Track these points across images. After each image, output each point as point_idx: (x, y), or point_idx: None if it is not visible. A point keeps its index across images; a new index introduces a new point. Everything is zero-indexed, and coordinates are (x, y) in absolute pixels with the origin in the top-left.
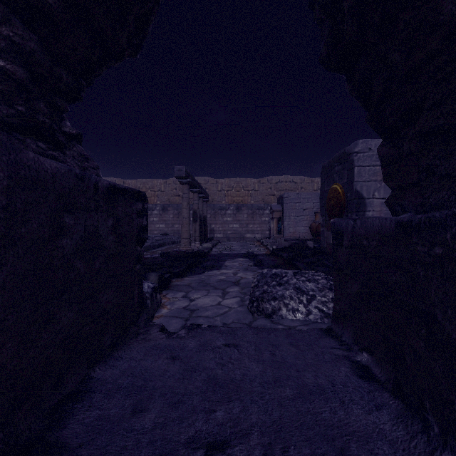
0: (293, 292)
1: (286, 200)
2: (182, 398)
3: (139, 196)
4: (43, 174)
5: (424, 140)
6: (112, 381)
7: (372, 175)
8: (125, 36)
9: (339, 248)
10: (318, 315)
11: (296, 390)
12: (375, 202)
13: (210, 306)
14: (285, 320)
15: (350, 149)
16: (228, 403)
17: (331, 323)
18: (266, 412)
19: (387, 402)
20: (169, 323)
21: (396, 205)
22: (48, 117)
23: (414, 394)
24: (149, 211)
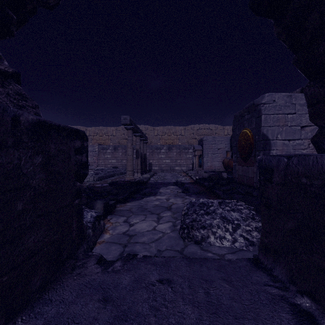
0: (220, 221)
1: (205, 142)
2: None
3: (77, 134)
4: None
5: None
6: None
7: (276, 121)
8: None
9: (268, 184)
10: (243, 243)
11: None
12: (278, 143)
13: (146, 232)
14: (213, 248)
15: (258, 101)
16: None
17: (258, 253)
18: None
19: None
20: (108, 249)
21: (324, 143)
22: None
23: None
24: (104, 150)
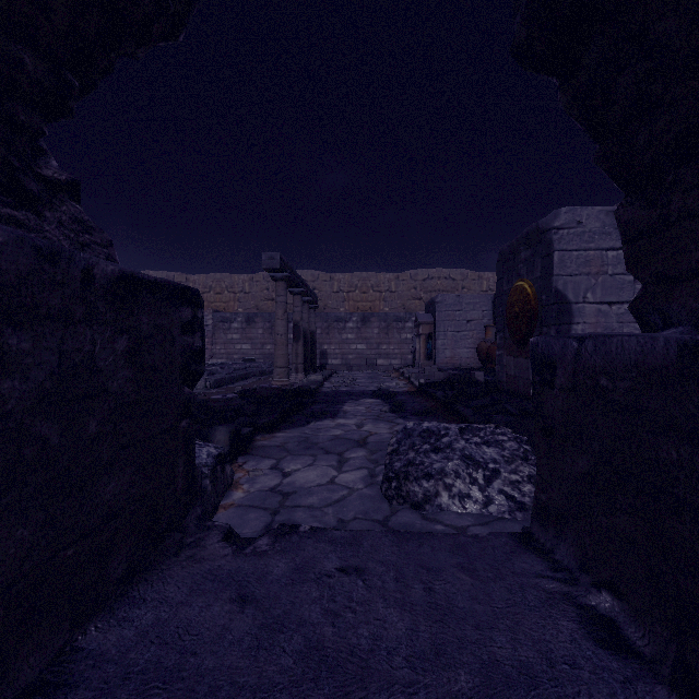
0: (461, 464)
1: (439, 306)
2: None
3: (185, 296)
4: None
5: None
6: (116, 657)
7: (583, 265)
8: None
9: (547, 390)
10: (504, 506)
11: (480, 677)
12: (588, 309)
13: (317, 486)
14: (447, 515)
15: (546, 224)
16: None
17: (531, 523)
18: None
19: None
20: (243, 519)
21: (652, 312)
22: None
23: None
24: (225, 323)
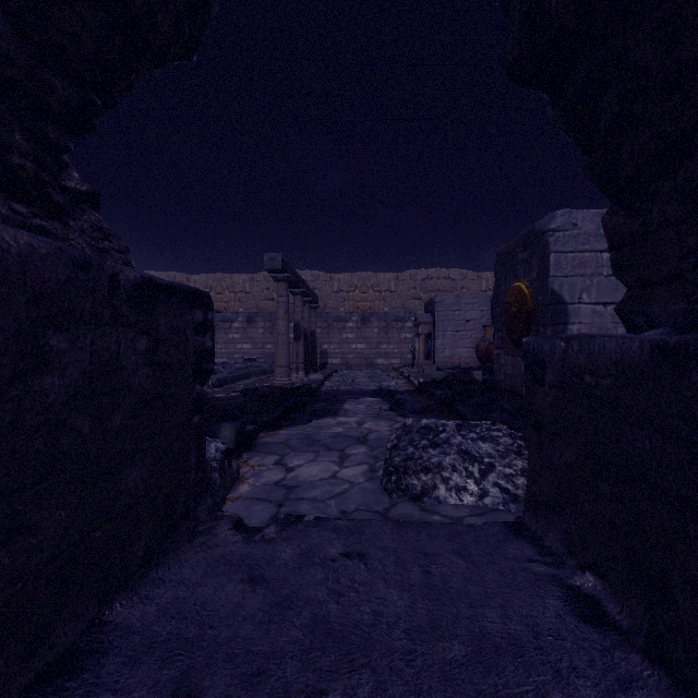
0: (458, 459)
1: (438, 306)
2: (266, 665)
3: (197, 298)
4: (0, 256)
5: (692, 201)
6: (141, 629)
7: (579, 267)
8: (169, 18)
9: (538, 387)
10: (498, 498)
11: (472, 647)
12: (583, 310)
13: (319, 481)
14: (444, 507)
15: (542, 226)
16: (349, 675)
17: (523, 513)
18: (418, 694)
19: (639, 674)
20: (250, 510)
21: (636, 314)
22: (30, 159)
23: (693, 664)
24: (226, 323)
